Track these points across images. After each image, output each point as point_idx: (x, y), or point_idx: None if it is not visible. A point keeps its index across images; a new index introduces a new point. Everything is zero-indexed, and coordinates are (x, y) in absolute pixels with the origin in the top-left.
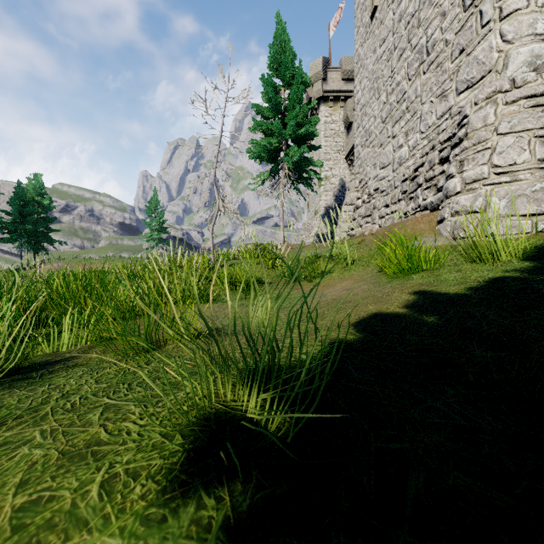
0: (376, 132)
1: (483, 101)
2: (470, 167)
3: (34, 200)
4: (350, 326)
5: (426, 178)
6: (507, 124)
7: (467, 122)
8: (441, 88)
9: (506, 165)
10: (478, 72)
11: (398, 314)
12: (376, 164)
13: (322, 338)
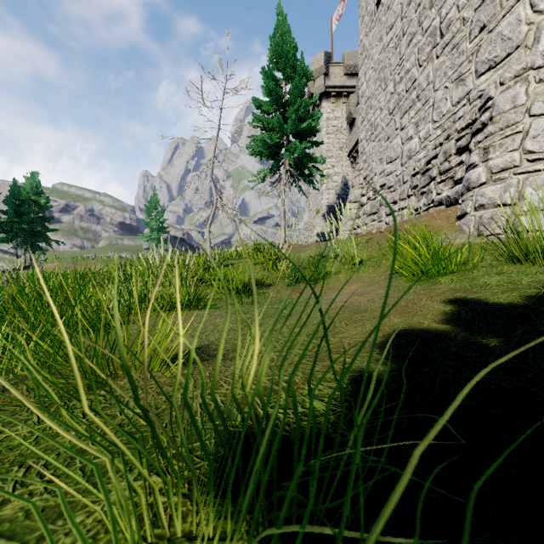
0: (383, 124)
1: (510, 80)
2: (497, 154)
3: (30, 199)
4: (375, 349)
5: (440, 171)
6: (541, 104)
7: (492, 105)
8: (457, 72)
9: (542, 150)
10: (502, 50)
11: (437, 331)
12: (383, 158)
13: (339, 367)
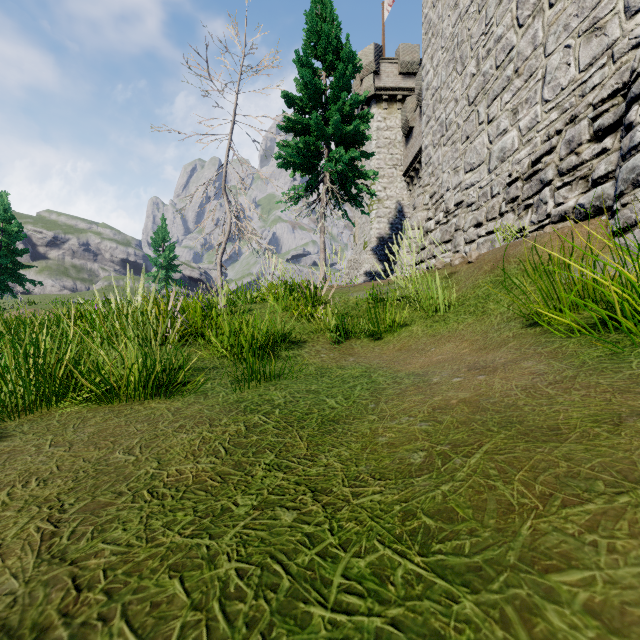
0: (459, 120)
1: None
2: None
3: None
4: None
5: (561, 170)
6: None
7: None
8: (590, 18)
9: None
10: None
11: None
12: (459, 167)
13: None
